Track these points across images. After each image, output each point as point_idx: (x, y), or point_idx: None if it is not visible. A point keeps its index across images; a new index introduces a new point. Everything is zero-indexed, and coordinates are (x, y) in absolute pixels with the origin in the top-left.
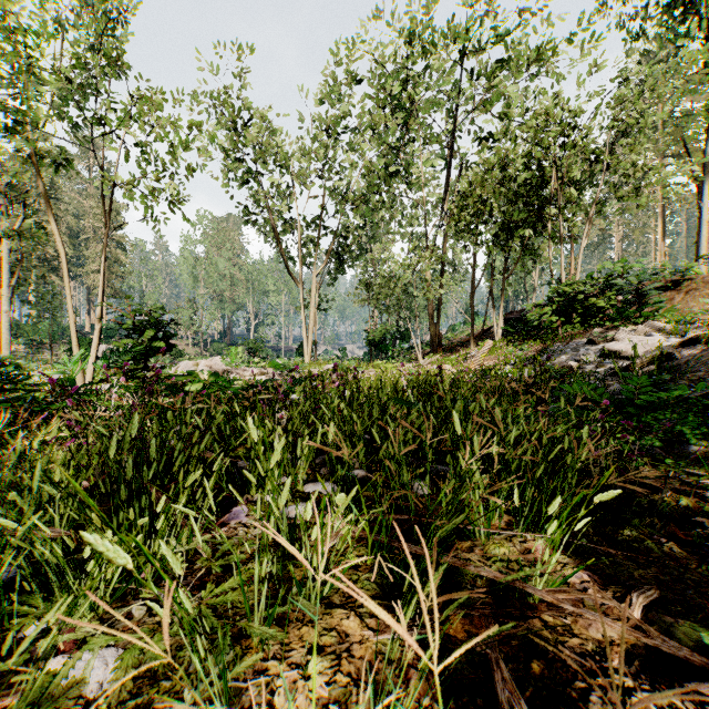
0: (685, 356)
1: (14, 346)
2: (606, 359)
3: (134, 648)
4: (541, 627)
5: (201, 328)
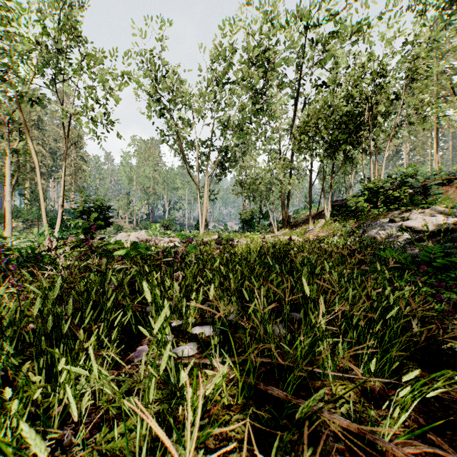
0: None
1: (16, 223)
2: (404, 232)
3: None
4: None
5: (134, 211)
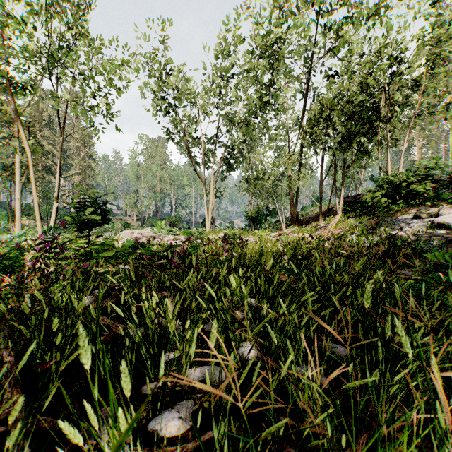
0: None
1: (27, 220)
2: (435, 230)
3: None
4: None
5: (141, 209)
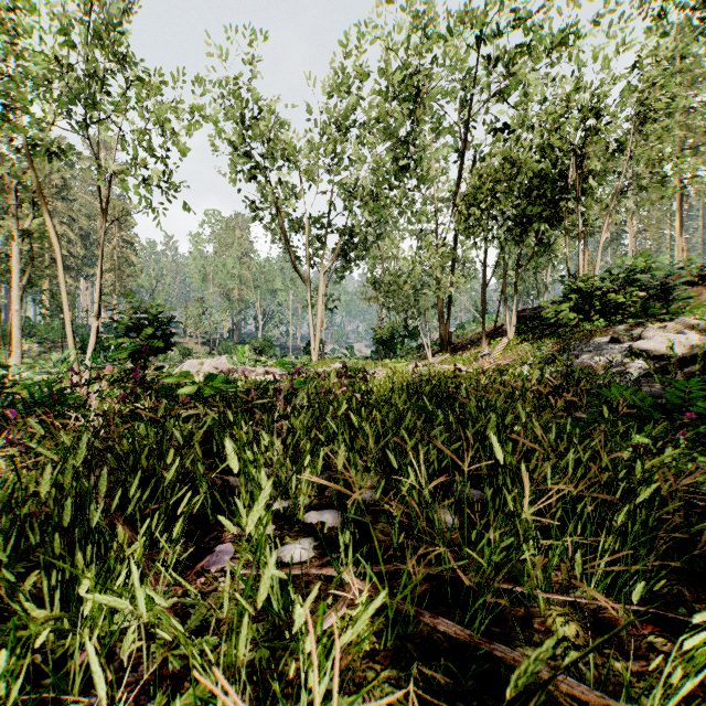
0: None
1: (28, 344)
2: (635, 359)
3: None
4: None
5: (209, 327)
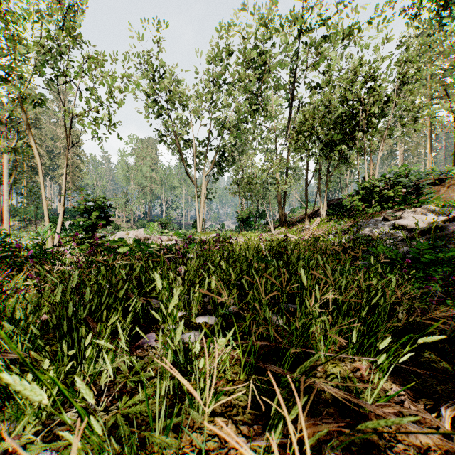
0: (450, 228)
1: (12, 222)
2: (396, 230)
3: (62, 454)
4: (375, 438)
5: (131, 210)
